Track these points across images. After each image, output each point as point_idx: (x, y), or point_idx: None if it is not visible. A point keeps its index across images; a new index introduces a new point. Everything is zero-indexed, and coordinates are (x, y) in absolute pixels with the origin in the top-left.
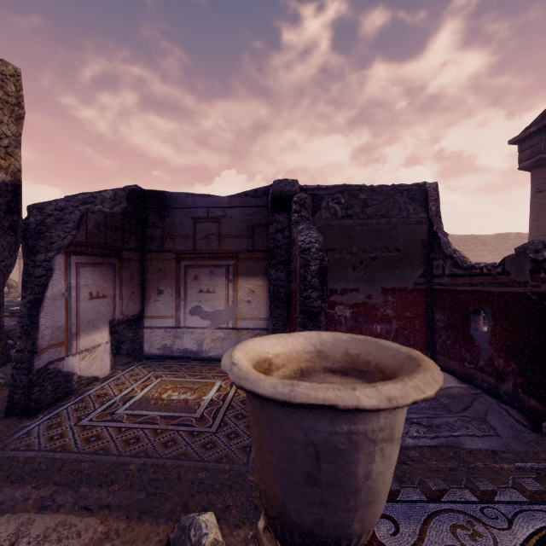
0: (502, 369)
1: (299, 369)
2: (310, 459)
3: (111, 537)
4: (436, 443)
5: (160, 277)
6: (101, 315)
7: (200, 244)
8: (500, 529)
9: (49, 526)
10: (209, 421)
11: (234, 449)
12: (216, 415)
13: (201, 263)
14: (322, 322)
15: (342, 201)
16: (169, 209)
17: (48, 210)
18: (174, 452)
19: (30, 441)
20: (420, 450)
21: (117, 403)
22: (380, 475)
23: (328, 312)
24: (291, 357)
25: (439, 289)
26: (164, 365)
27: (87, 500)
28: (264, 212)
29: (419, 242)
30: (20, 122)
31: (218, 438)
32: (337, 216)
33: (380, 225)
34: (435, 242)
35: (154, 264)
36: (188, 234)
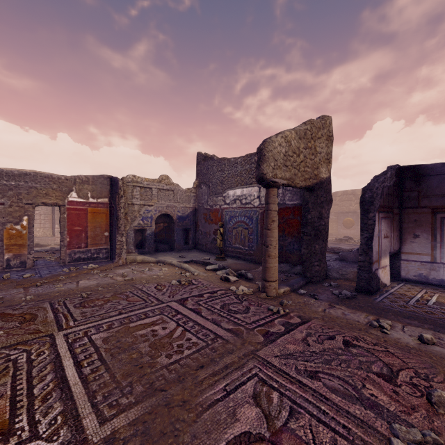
0: None
1: None
2: None
3: None
4: None
5: (416, 226)
6: (386, 248)
7: None
8: None
9: None
10: None
11: None
12: None
13: None
14: None
15: None
16: (424, 177)
17: (374, 190)
18: None
19: (388, 304)
20: None
21: (420, 300)
22: None
23: None
24: None
25: None
26: (428, 287)
27: None
28: None
29: None
30: (332, 144)
31: None
32: None
33: None
34: None
35: (410, 216)
36: (444, 193)
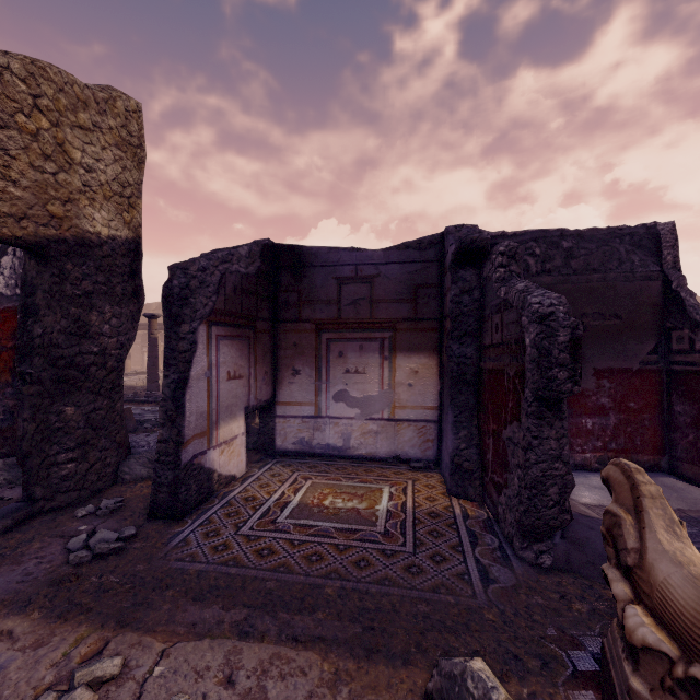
0: None
1: None
2: None
3: (344, 678)
4: None
5: (296, 354)
6: (237, 399)
7: (346, 311)
8: None
9: (263, 658)
10: (399, 538)
11: (448, 576)
12: (403, 530)
13: (348, 335)
14: (564, 412)
15: (537, 252)
16: (307, 268)
17: (192, 270)
18: (373, 575)
19: (192, 551)
20: None
21: (272, 509)
22: None
23: None
24: None
25: (684, 370)
26: (306, 464)
27: (292, 629)
28: (430, 269)
29: (648, 306)
30: (141, 167)
31: (422, 561)
32: (530, 272)
33: (592, 283)
34: (675, 305)
35: (289, 336)
36: (331, 298)
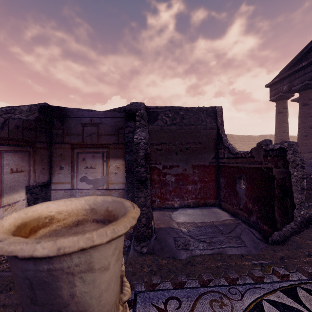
0: (251, 209)
1: (77, 221)
2: (29, 288)
3: None
4: (212, 252)
5: (61, 159)
6: (19, 182)
7: (86, 139)
8: (236, 300)
9: None
10: None
11: None
12: None
13: (87, 150)
14: (148, 185)
15: (170, 115)
16: (67, 118)
17: None
18: None
19: None
20: (203, 257)
21: None
22: (86, 293)
23: (162, 179)
24: (72, 213)
25: (222, 165)
26: None
27: None
28: (124, 121)
29: (212, 139)
30: None
31: None
32: (167, 124)
33: (191, 129)
34: (220, 139)
35: (58, 151)
36: (79, 133)
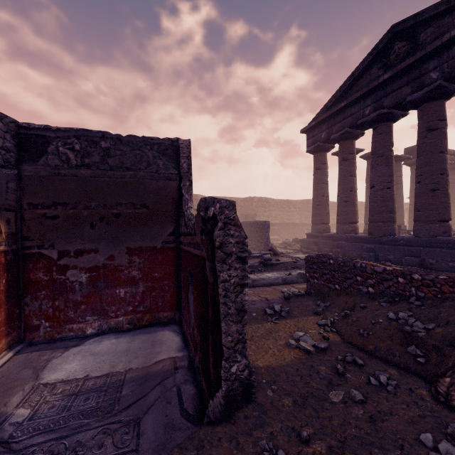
0: (196, 340)
1: None
2: None
3: None
4: None
5: None
6: None
7: None
8: None
9: None
10: None
11: None
12: None
13: None
14: None
15: (76, 147)
16: None
17: None
18: None
19: None
20: None
21: None
22: None
23: (56, 279)
24: None
25: (181, 248)
26: None
27: None
28: None
29: (169, 199)
30: None
31: None
32: (70, 164)
33: (126, 178)
34: (181, 199)
35: None
36: None
